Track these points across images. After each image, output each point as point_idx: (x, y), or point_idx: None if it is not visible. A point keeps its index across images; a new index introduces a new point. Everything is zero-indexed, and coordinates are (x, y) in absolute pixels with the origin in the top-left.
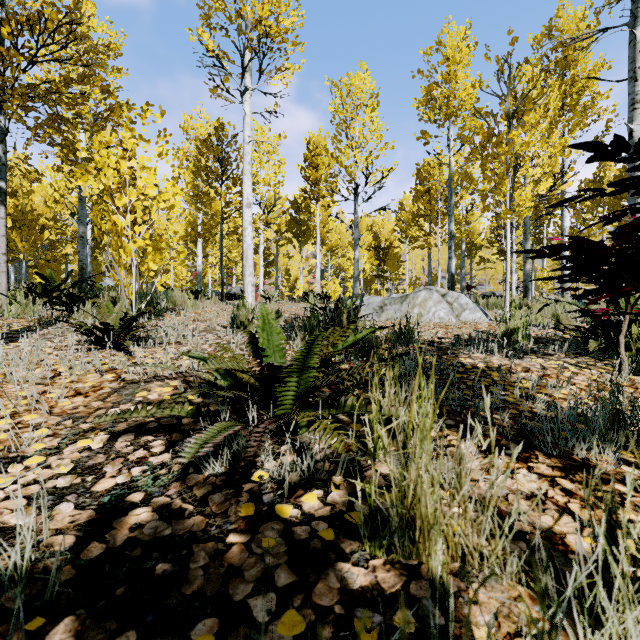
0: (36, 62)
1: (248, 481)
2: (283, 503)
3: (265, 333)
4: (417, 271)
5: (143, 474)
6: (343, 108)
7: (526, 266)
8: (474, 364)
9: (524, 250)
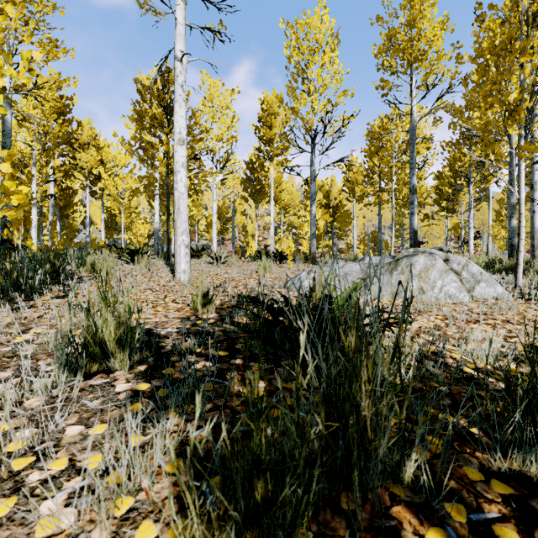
0: None
1: None
2: None
3: None
4: (359, 227)
5: None
6: (299, 52)
7: (512, 221)
8: None
9: None
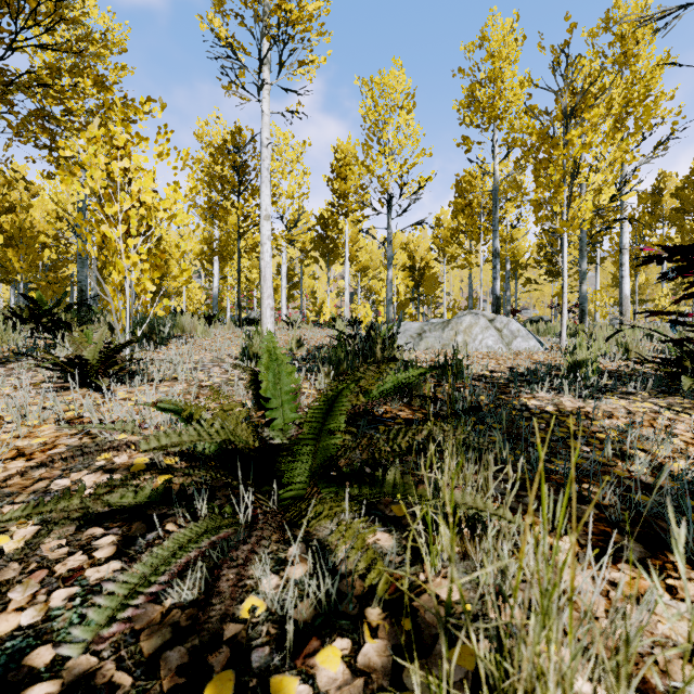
0: (16, 48)
1: (201, 693)
2: (284, 670)
3: (270, 375)
4: (455, 294)
5: (68, 604)
6: (375, 110)
7: (582, 287)
8: (541, 407)
9: (689, 247)
